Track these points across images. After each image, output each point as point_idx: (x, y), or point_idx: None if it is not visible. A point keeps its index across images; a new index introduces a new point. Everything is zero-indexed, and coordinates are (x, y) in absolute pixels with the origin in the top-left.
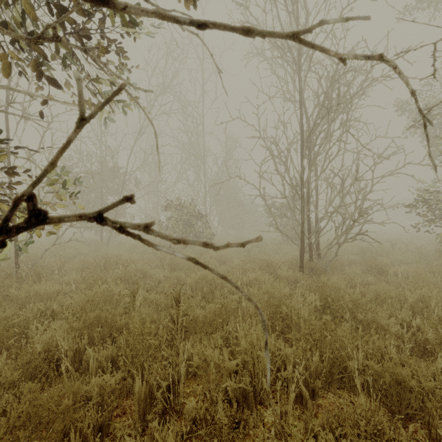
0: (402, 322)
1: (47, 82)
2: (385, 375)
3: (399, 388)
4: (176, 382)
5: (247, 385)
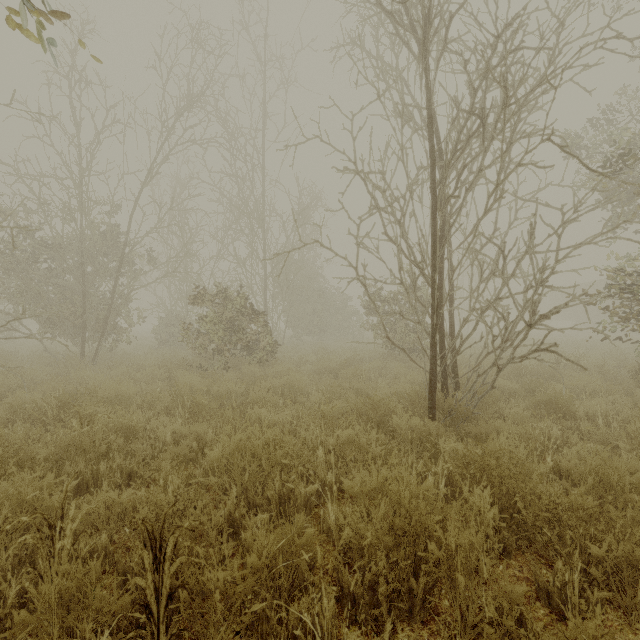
0: None
1: None
2: None
3: None
4: None
5: None
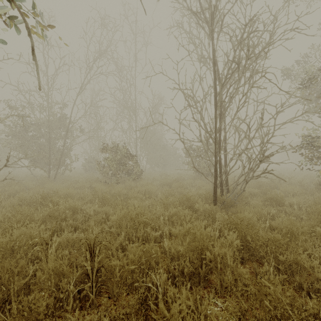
0: (320, 260)
1: None
2: None
3: None
4: None
5: None
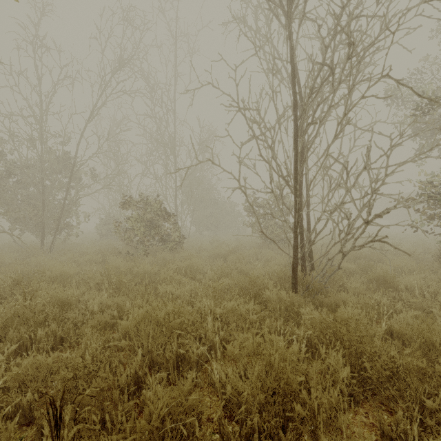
0: None
1: None
2: None
3: None
4: None
5: None
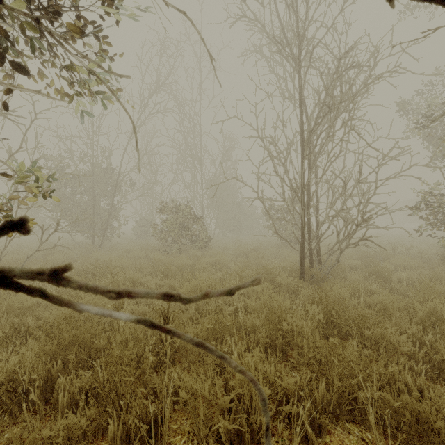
0: (413, 338)
1: (12, 69)
2: (404, 412)
3: (421, 428)
4: (159, 423)
5: (243, 423)
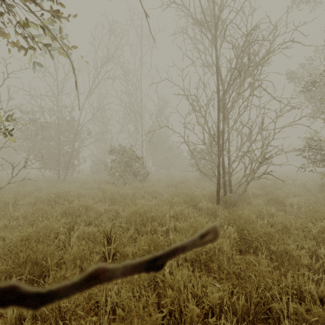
0: (309, 251)
1: None
2: (316, 324)
3: None
4: None
5: None
